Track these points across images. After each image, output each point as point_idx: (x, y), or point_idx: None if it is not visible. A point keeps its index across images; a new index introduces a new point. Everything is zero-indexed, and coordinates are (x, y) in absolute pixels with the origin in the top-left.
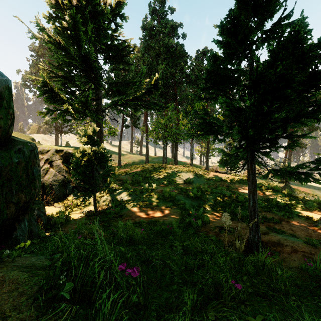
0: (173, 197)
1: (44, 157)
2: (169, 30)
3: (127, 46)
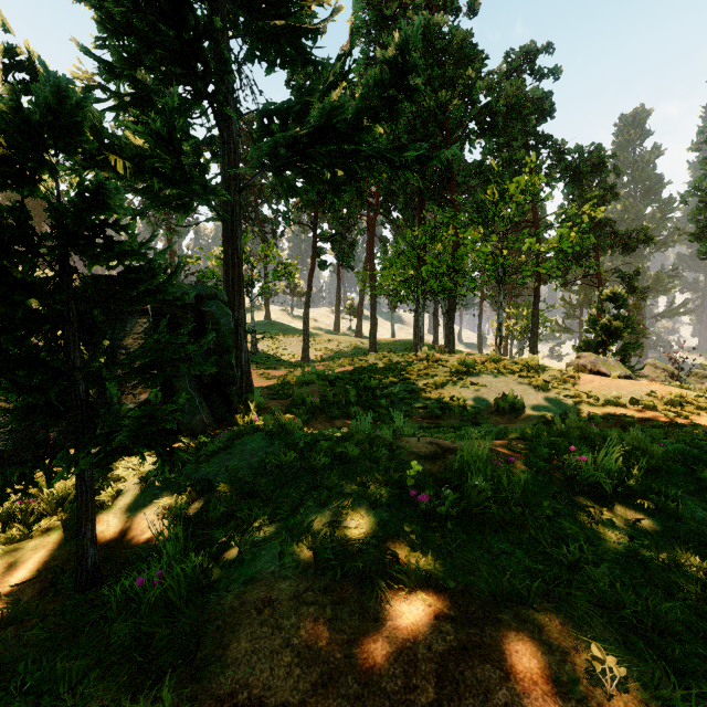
0: (515, 498)
1: None
2: None
3: None
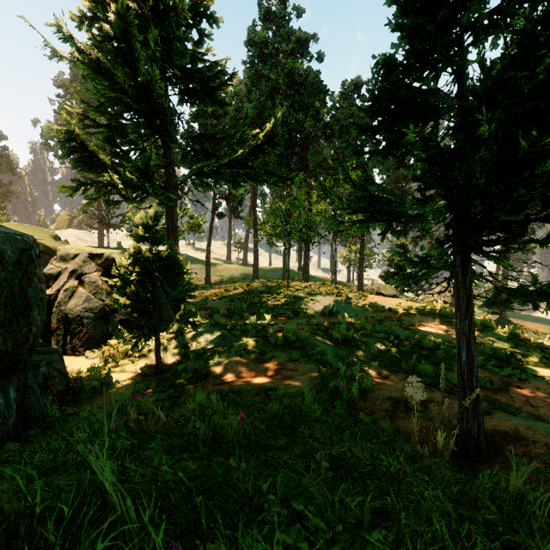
0: (303, 340)
1: (69, 266)
2: (294, 46)
3: (219, 71)
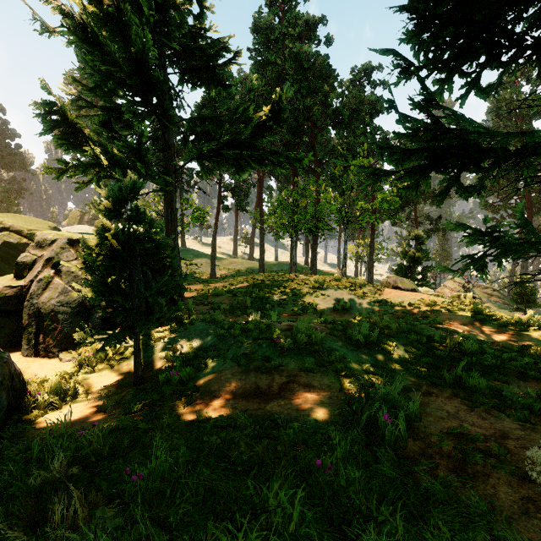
0: (318, 343)
1: (45, 254)
2: (301, 30)
3: (222, 48)
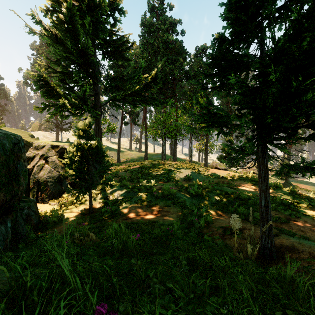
0: (173, 194)
1: (40, 152)
2: (168, 26)
3: (125, 41)
